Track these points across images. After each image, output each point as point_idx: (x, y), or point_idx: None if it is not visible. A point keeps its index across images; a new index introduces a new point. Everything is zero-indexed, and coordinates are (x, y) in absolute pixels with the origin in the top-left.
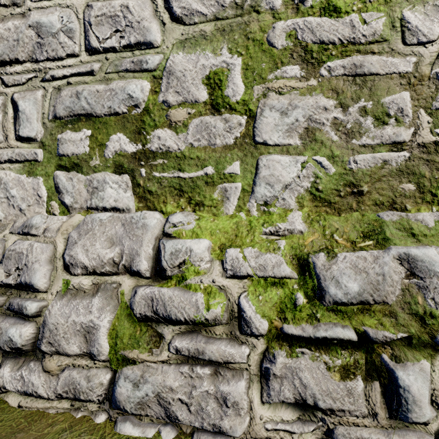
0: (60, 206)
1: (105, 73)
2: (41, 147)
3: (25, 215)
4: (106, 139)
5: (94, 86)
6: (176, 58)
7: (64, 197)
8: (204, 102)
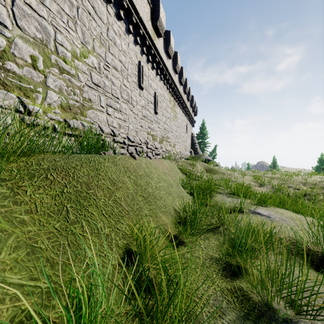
0: None
1: None
2: None
3: None
4: None
5: None
6: (19, 41)
7: None
8: (30, 63)
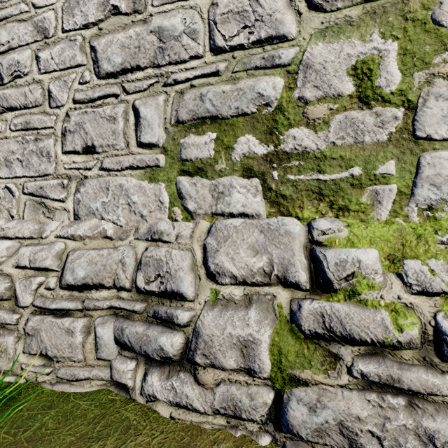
0: (183, 212)
1: (232, 73)
2: (163, 153)
3: (147, 221)
4: (233, 142)
5: (219, 87)
6: (315, 50)
7: (187, 203)
8: (348, 95)
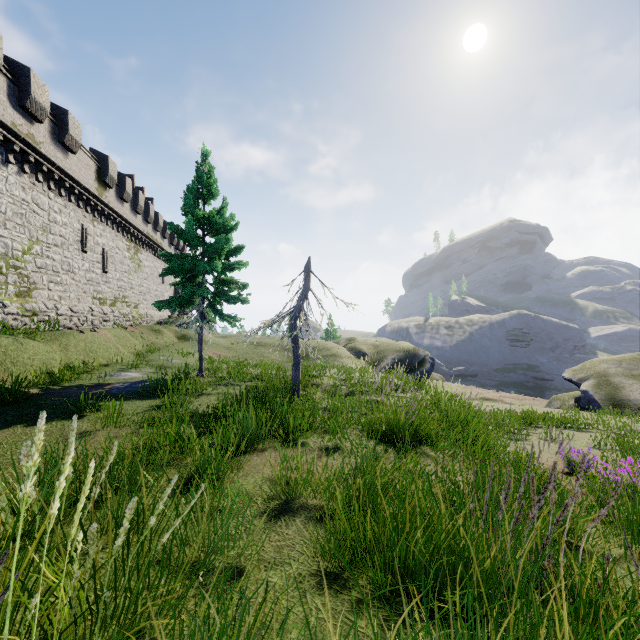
0: None
1: None
2: None
3: None
4: None
5: None
6: None
7: None
8: None
